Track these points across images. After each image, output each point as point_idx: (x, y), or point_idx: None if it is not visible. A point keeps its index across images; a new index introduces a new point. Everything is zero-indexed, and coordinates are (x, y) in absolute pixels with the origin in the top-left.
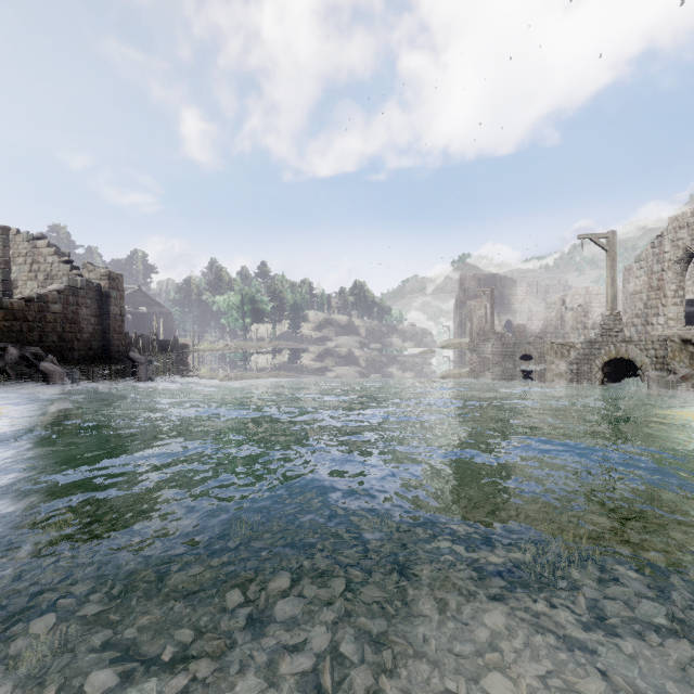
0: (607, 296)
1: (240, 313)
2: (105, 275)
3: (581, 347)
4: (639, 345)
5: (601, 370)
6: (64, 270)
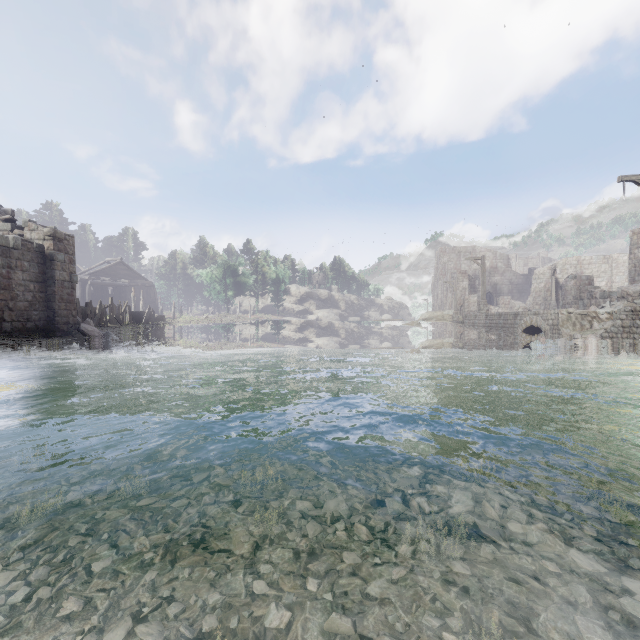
0: None
1: (222, 286)
2: (49, 235)
3: (618, 317)
4: None
5: None
6: (4, 230)
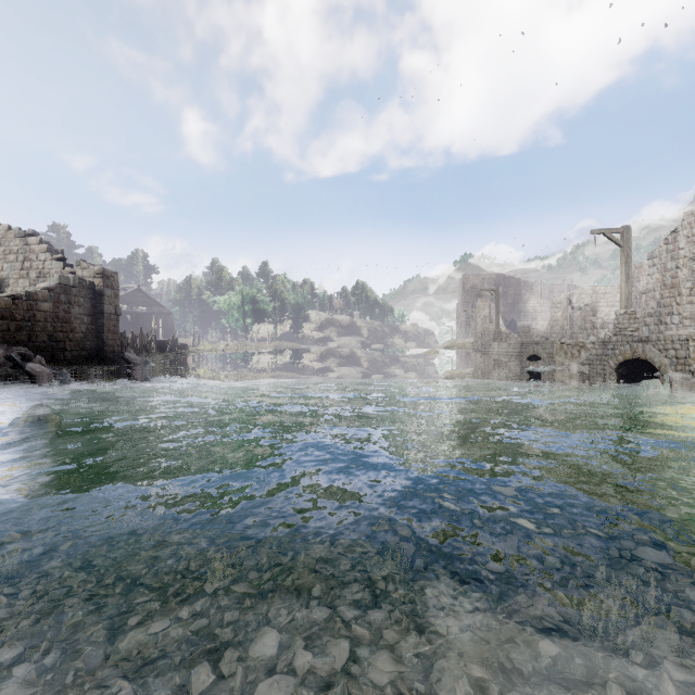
0: (621, 294)
1: (240, 313)
2: (99, 273)
3: (594, 347)
4: (657, 345)
5: (615, 371)
6: (57, 268)
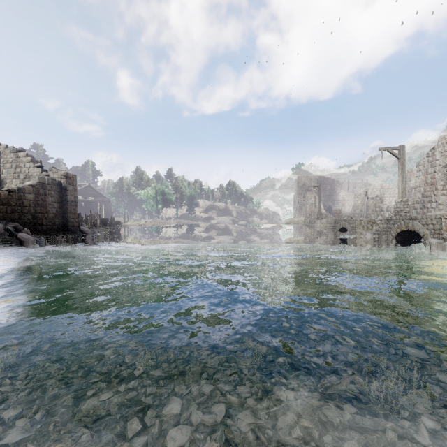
0: (399, 189)
1: (154, 201)
2: (64, 175)
3: (381, 223)
4: (421, 221)
5: (395, 238)
6: (37, 172)
